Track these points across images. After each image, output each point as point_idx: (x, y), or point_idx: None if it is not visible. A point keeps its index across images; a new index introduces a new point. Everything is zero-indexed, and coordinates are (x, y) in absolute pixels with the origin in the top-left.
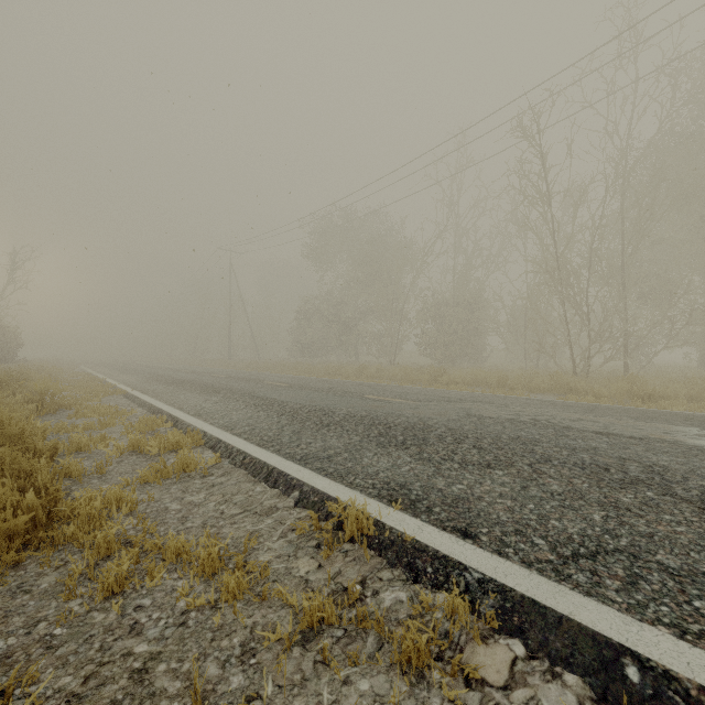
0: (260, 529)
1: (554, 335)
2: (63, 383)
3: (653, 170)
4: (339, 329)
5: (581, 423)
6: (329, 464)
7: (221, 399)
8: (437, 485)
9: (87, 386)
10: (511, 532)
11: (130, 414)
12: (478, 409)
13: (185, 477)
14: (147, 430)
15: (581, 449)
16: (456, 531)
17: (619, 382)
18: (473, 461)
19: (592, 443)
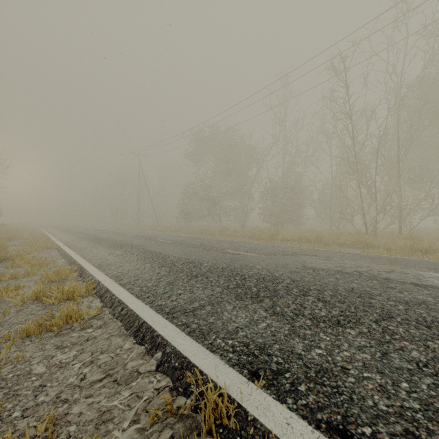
0: (113, 407)
1: (353, 207)
2: (21, 240)
3: (420, 96)
4: (209, 204)
5: (395, 275)
6: (193, 318)
7: (122, 253)
8: (296, 348)
9: (35, 242)
10: (402, 436)
11: (52, 265)
12: (310, 261)
13: (66, 329)
14: (56, 279)
15: (413, 303)
16: (333, 431)
17: (403, 240)
18: (322, 316)
19: (418, 296)
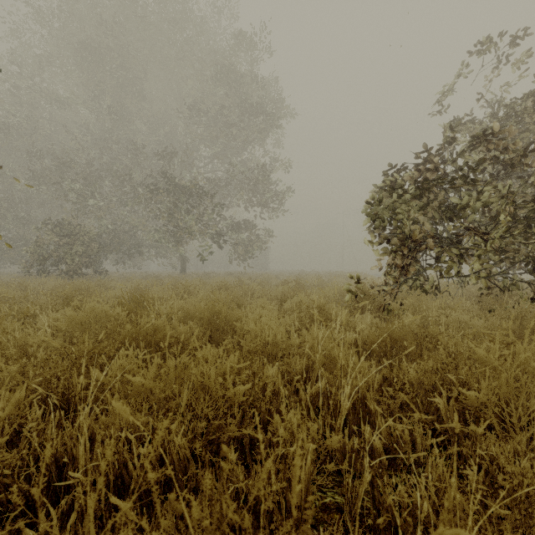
0: None
1: None
2: None
3: None
4: None
5: None
6: None
7: None
8: None
9: None
10: None
11: None
12: None
13: None
14: None
15: None
16: None
17: None
18: None
19: None
